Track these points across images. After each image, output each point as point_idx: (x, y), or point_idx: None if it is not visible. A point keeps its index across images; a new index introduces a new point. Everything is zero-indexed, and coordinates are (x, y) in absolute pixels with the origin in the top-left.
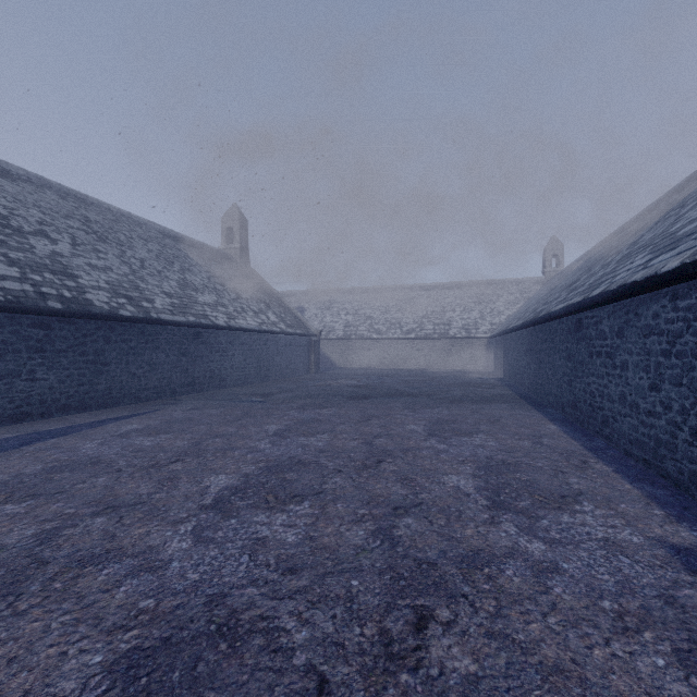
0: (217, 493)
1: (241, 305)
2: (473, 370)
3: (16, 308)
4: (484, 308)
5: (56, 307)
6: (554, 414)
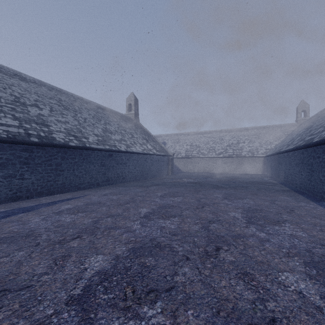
0: (88, 280)
1: (133, 140)
2: (256, 174)
3: (13, 141)
4: (261, 141)
5: (34, 141)
6: None
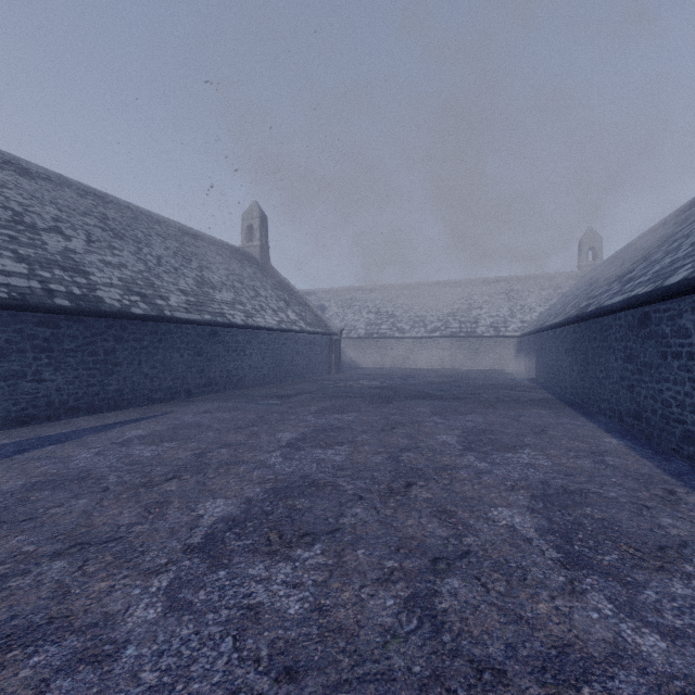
0: (209, 527)
1: (259, 303)
2: (502, 371)
3: (21, 306)
4: (513, 305)
5: (63, 305)
6: (609, 424)
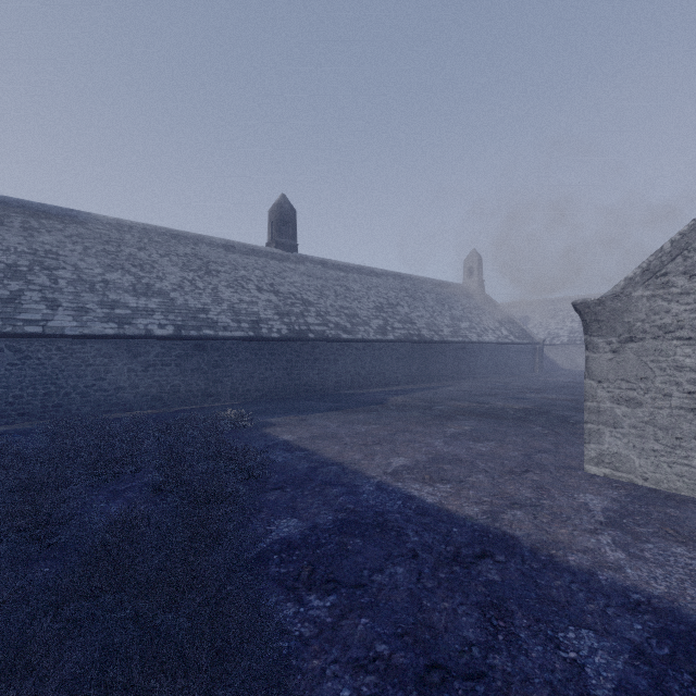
0: (501, 403)
1: (483, 326)
2: None
3: (407, 341)
4: None
5: (416, 339)
6: None
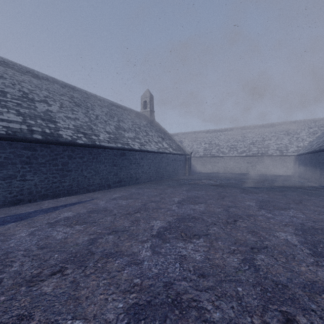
0: None
1: (148, 138)
2: (286, 175)
3: (12, 138)
4: (291, 137)
5: (37, 138)
6: None
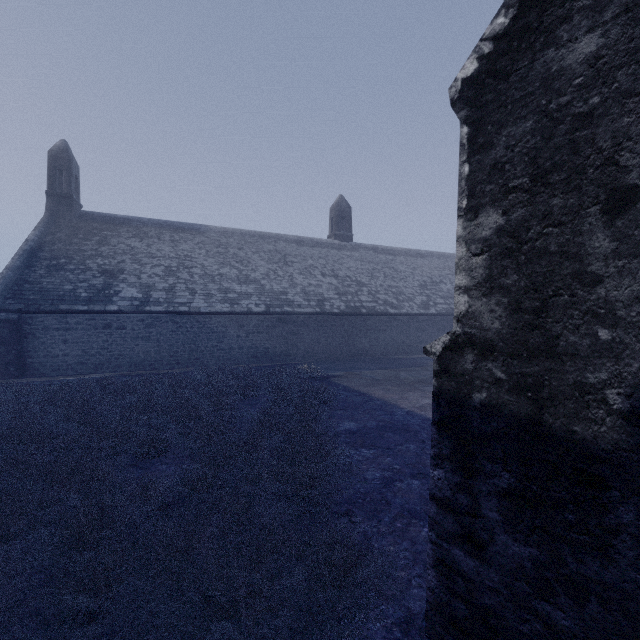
0: None
1: None
2: None
3: (448, 315)
4: None
5: None
6: None
